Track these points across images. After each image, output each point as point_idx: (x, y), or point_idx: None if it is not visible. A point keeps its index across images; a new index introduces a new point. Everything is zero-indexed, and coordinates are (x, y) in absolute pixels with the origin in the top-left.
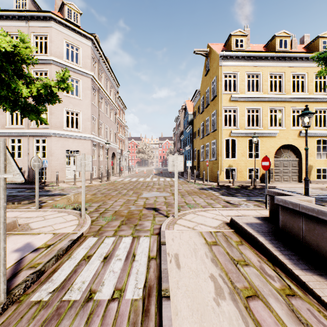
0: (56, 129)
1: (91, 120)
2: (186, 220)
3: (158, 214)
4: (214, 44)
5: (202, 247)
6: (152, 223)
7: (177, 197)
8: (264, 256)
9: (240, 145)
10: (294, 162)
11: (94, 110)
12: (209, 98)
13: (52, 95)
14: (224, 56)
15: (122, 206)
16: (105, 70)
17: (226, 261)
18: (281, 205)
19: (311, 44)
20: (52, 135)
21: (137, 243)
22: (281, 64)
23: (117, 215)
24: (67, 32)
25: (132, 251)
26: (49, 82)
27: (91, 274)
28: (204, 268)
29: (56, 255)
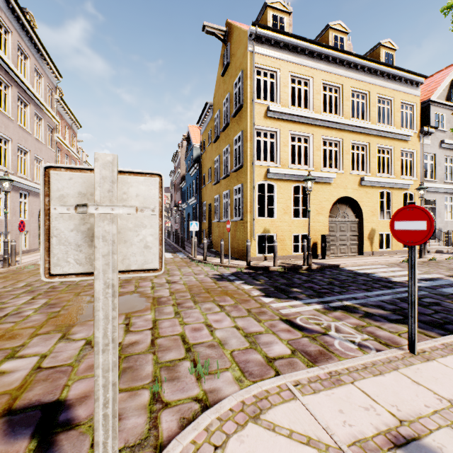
0: None
1: None
2: None
3: None
4: (237, 23)
5: None
6: None
7: None
8: None
9: (281, 195)
10: (353, 225)
11: None
12: (229, 113)
13: None
14: (256, 36)
15: None
16: (17, 30)
17: None
18: None
19: (369, 55)
20: None
21: None
22: (338, 70)
23: None
24: None
25: None
26: None
27: None
28: None
29: None
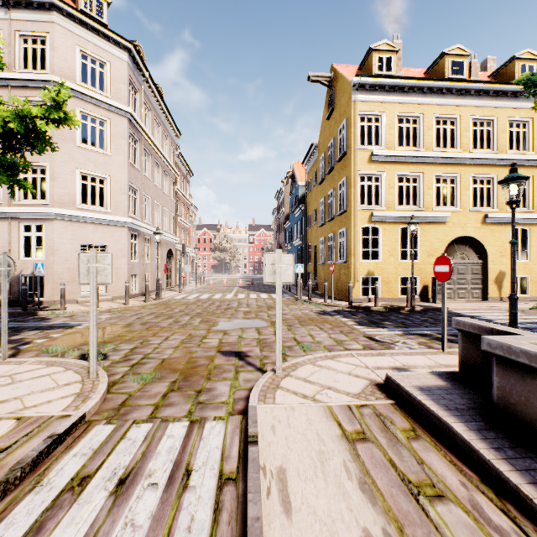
0: (63, 206)
1: (127, 193)
2: (299, 380)
3: (245, 366)
4: (342, 66)
5: (336, 446)
6: (232, 385)
7: (280, 335)
8: (470, 468)
9: (387, 237)
10: (475, 267)
11: (134, 174)
12: (333, 158)
13: (38, 136)
14: (359, 85)
15: (177, 348)
16: (154, 107)
17: (392, 488)
18: (500, 355)
19: (501, 70)
20: (55, 218)
21: (197, 439)
22: (454, 101)
23: (165, 369)
24: (84, 34)
25: (184, 459)
26: (29, 107)
27: (76, 535)
28: (346, 511)
29: (1, 482)
